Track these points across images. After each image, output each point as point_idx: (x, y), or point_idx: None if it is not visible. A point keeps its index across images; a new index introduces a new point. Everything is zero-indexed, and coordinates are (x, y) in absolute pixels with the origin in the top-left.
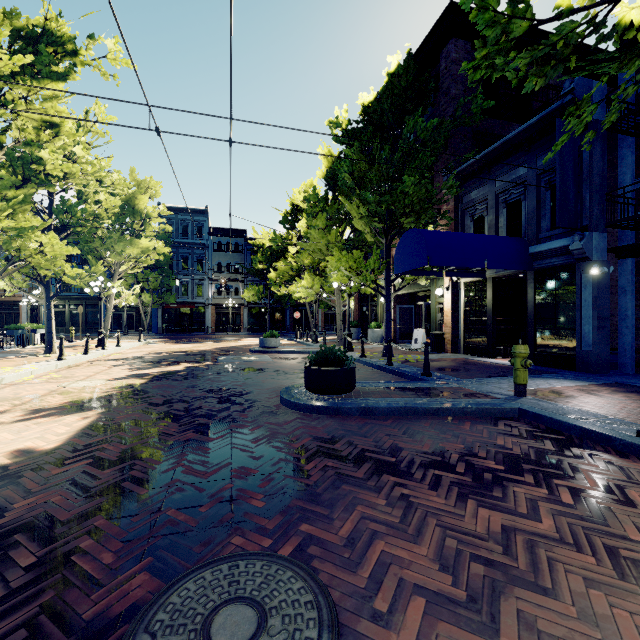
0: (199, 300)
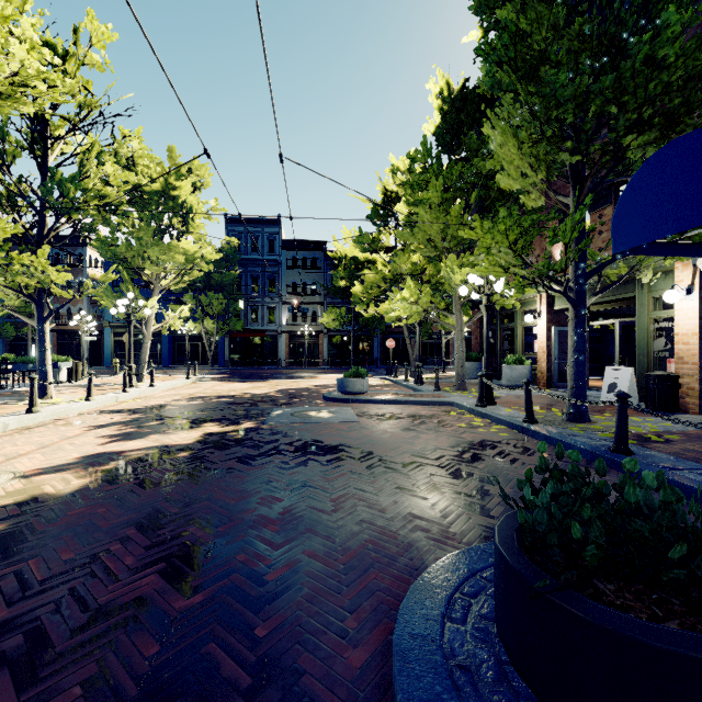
0: (271, 327)
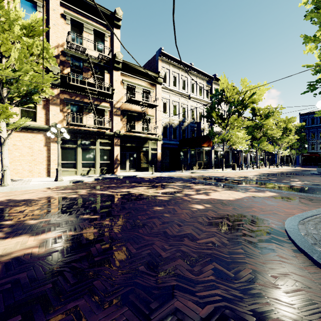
0: (320, 151)
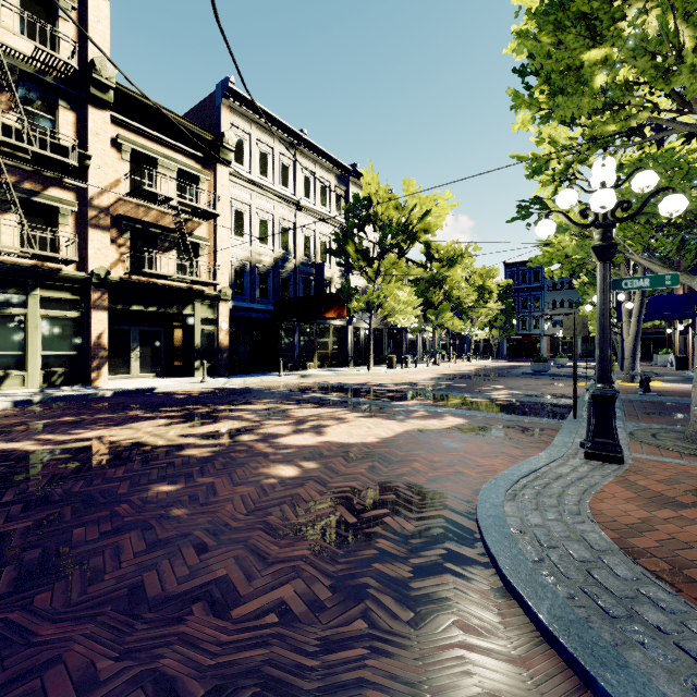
0: (535, 332)
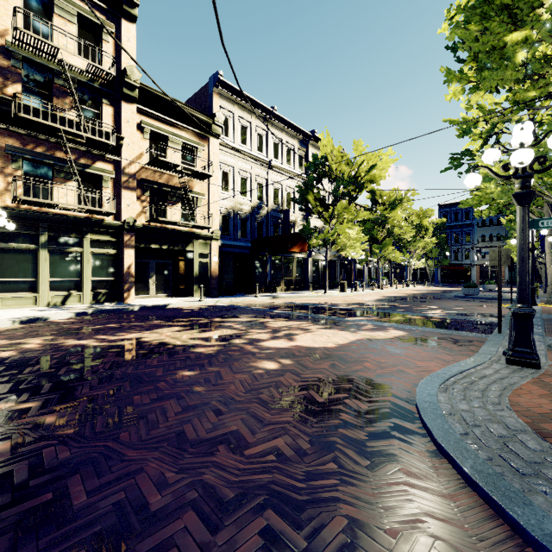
0: (466, 262)
